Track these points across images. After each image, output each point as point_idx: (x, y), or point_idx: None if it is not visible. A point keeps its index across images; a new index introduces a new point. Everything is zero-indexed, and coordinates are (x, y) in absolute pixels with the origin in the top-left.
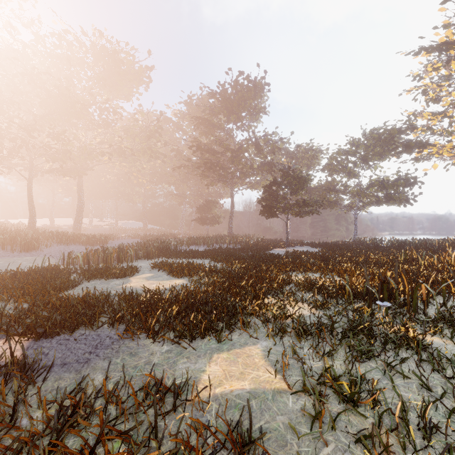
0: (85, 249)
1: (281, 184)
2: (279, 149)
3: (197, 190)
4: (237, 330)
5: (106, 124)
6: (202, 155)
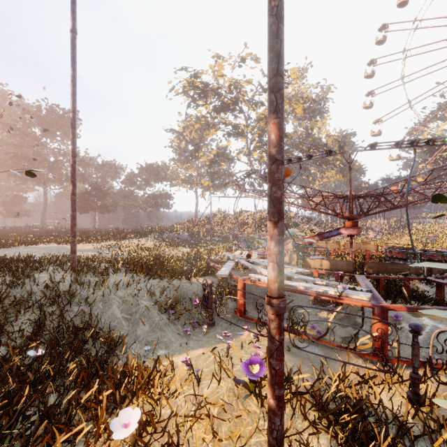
0: None
1: (91, 194)
2: (89, 165)
3: None
4: None
5: None
6: (16, 158)
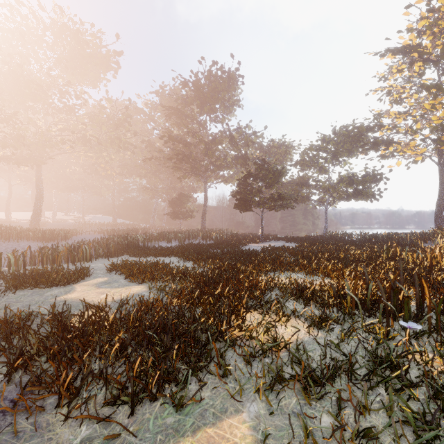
0: (29, 248)
1: (256, 177)
2: (252, 143)
3: (170, 183)
4: (209, 376)
5: (67, 109)
6: (175, 146)
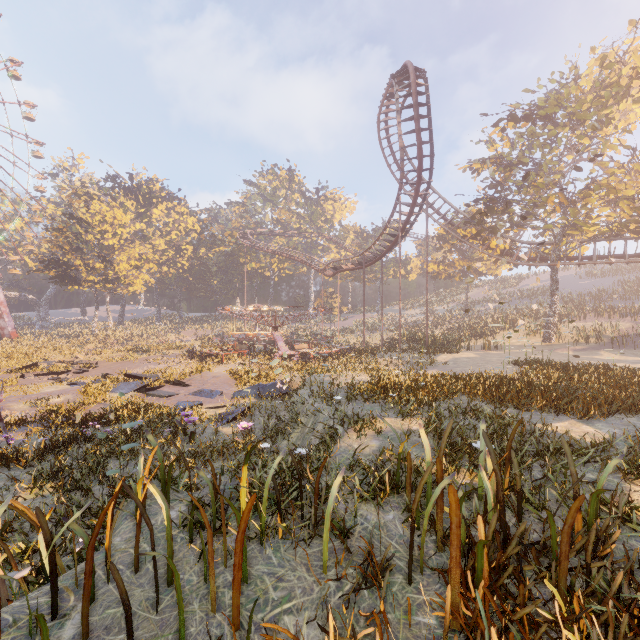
0: None
1: None
2: None
3: None
4: None
5: None
6: None
